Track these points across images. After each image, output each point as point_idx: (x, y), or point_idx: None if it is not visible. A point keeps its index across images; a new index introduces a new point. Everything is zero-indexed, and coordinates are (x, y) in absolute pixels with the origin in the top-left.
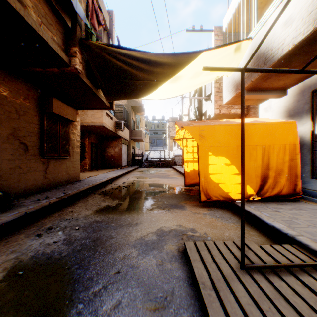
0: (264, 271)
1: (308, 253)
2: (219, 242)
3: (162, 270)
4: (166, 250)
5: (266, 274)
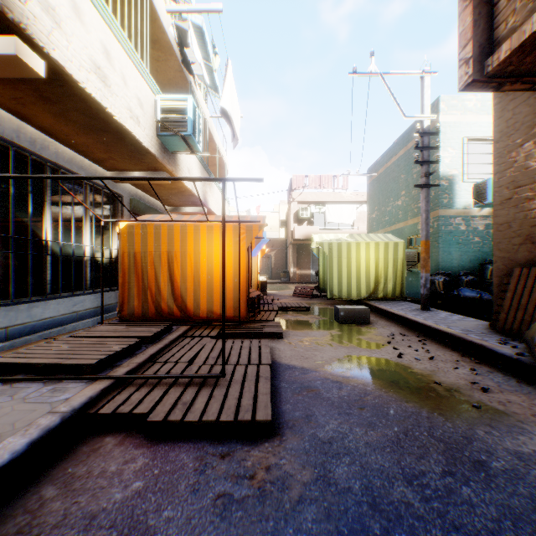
0: (198, 385)
1: (103, 399)
2: (210, 416)
3: (306, 409)
4: (305, 436)
5: (200, 383)
